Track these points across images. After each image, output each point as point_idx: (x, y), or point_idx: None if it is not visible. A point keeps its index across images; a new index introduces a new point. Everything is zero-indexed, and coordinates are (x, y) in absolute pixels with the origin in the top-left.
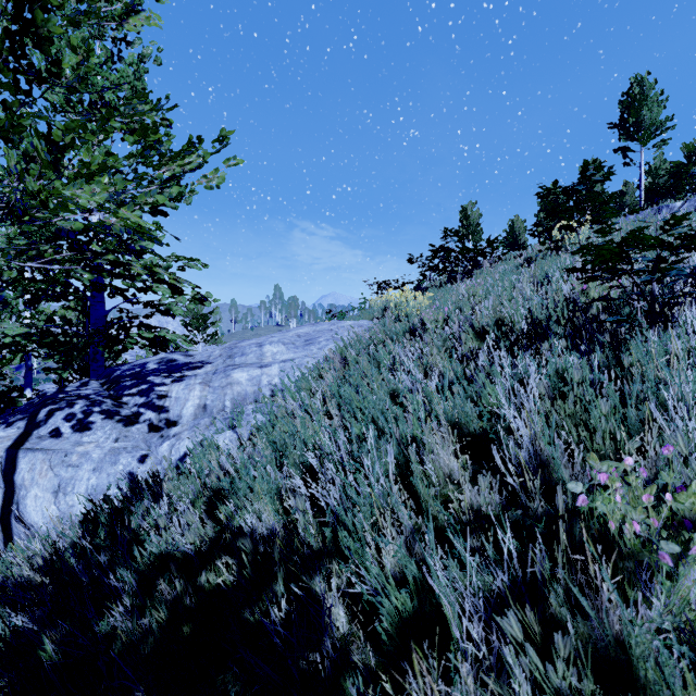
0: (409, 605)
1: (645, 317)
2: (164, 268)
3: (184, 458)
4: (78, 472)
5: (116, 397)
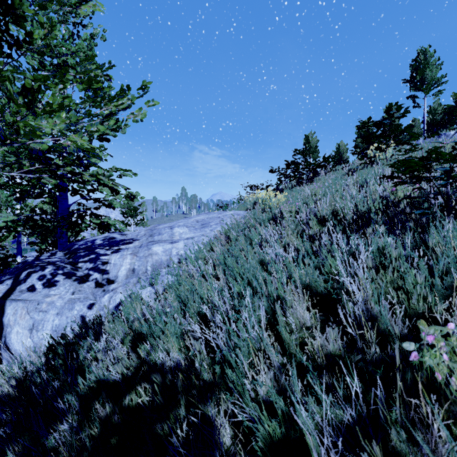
0: (279, 431)
1: (441, 210)
2: (108, 176)
3: (118, 306)
4: (46, 315)
5: (74, 263)
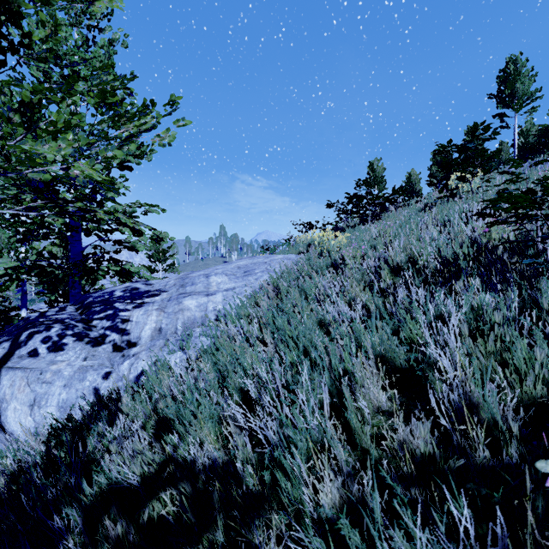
0: None
1: None
2: (130, 212)
3: (141, 376)
4: (51, 388)
5: (87, 321)
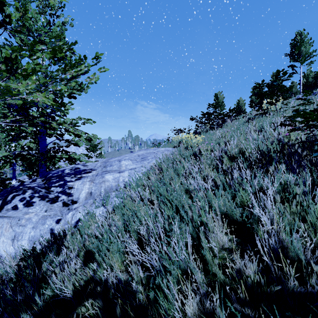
0: None
1: None
2: (75, 123)
3: (78, 221)
4: (25, 229)
5: (48, 188)
